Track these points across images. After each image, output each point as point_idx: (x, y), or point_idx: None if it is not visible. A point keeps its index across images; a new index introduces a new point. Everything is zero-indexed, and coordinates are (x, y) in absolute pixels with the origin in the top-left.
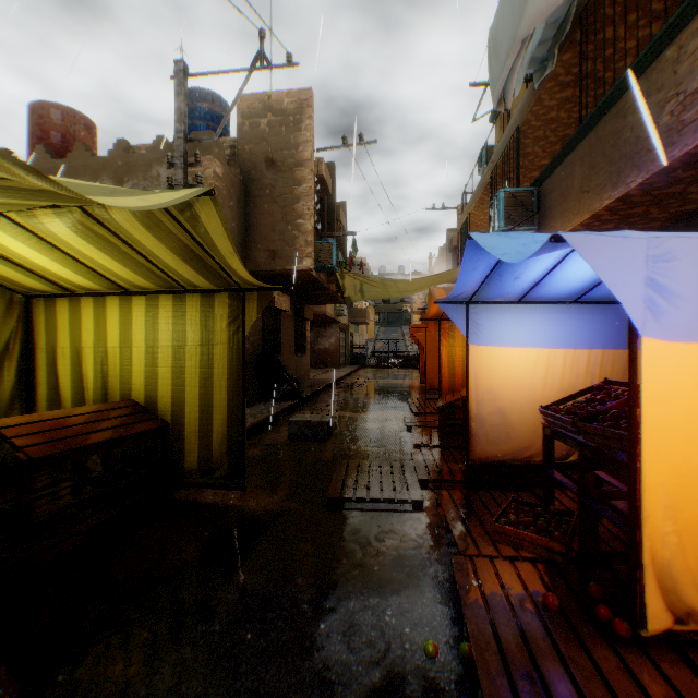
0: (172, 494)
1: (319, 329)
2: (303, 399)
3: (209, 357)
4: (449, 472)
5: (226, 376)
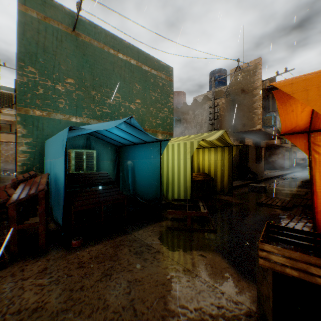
0: (213, 196)
1: (271, 151)
2: (257, 181)
3: (223, 163)
4: (308, 205)
5: (227, 168)
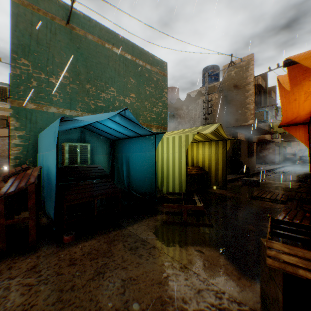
0: (208, 190)
1: (262, 146)
2: (249, 175)
3: (217, 156)
4: (303, 198)
5: (221, 161)
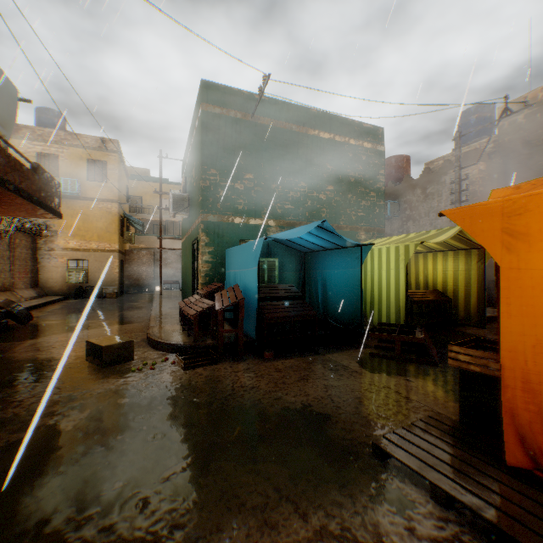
0: (452, 328)
1: None
2: None
3: (468, 275)
4: None
5: (475, 283)
